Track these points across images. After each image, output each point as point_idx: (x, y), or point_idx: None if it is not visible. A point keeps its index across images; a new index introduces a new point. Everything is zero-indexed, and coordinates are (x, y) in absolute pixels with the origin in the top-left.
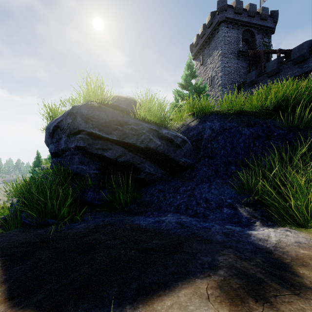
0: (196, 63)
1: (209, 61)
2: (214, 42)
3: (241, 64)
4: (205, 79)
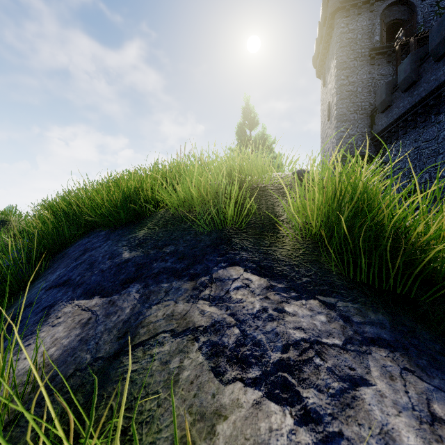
0: (321, 83)
1: (328, 79)
2: (331, 46)
3: (378, 70)
4: (326, 109)
